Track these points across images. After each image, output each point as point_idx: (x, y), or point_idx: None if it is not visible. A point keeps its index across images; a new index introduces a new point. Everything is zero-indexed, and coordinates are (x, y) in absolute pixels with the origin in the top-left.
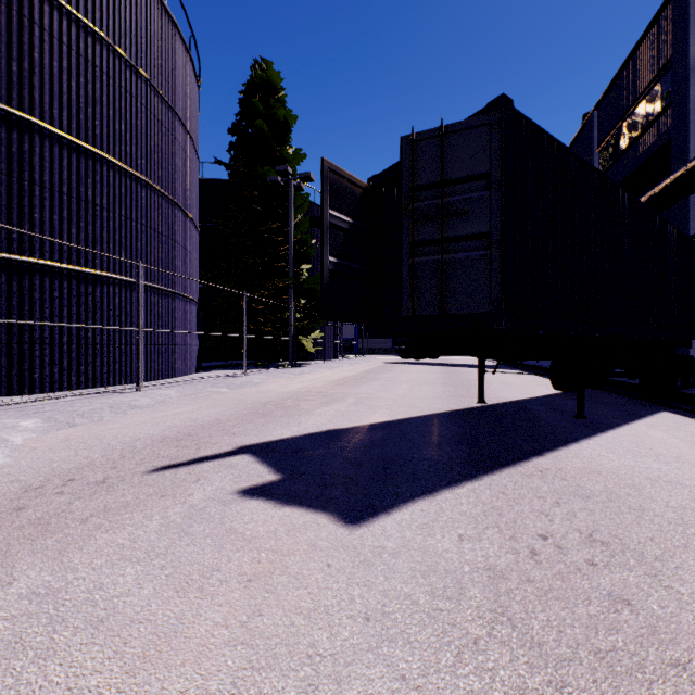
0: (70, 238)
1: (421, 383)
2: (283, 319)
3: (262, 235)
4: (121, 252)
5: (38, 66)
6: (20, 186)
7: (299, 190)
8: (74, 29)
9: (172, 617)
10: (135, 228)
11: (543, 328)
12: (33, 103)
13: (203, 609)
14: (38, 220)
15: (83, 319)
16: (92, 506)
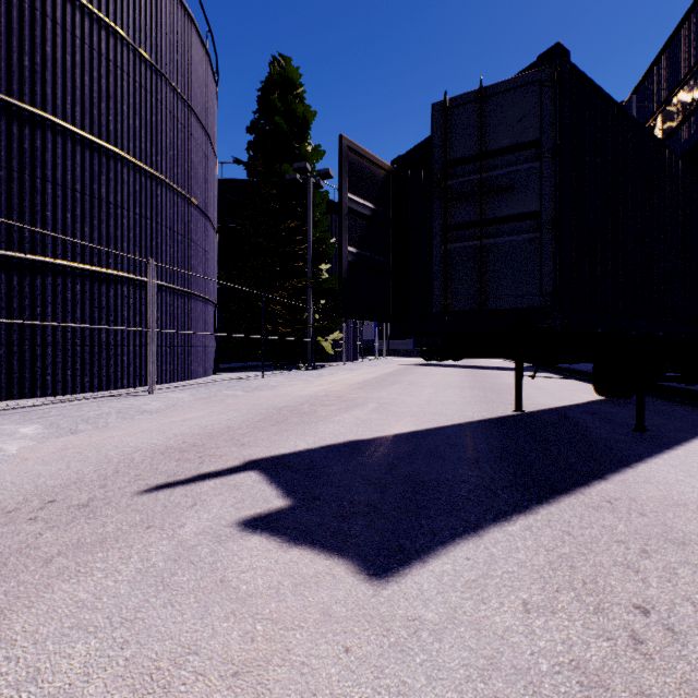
0: (83, 236)
1: (447, 387)
2: (302, 320)
3: (280, 234)
4: (135, 251)
5: (50, 60)
6: (32, 183)
7: (318, 188)
8: (87, 23)
9: None
10: (150, 227)
11: (602, 326)
12: (45, 98)
13: None
14: (50, 219)
15: (96, 320)
16: (64, 539)
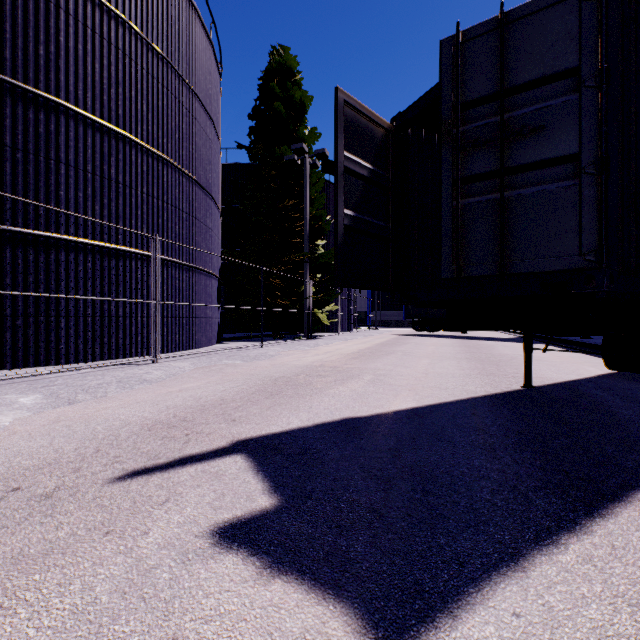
0: (93, 214)
1: (442, 358)
2: (300, 293)
3: (279, 212)
4: (142, 228)
5: (63, 49)
6: (46, 165)
7: (314, 168)
8: (98, 13)
9: None
10: (156, 205)
11: None
12: (58, 85)
13: None
14: (63, 198)
15: (106, 293)
16: (5, 548)
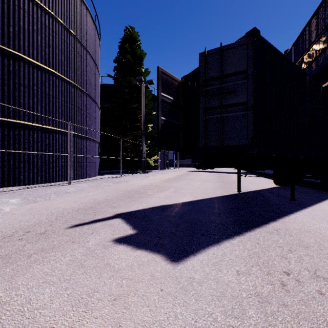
0: (37, 111)
1: (207, 181)
2: (139, 150)
3: (129, 110)
4: (62, 118)
5: (22, 29)
6: (13, 86)
7: (147, 88)
8: (39, 11)
9: (66, 326)
10: (68, 106)
11: (275, 153)
12: (20, 46)
13: (86, 320)
14: (22, 103)
15: (43, 150)
16: (35, 247)
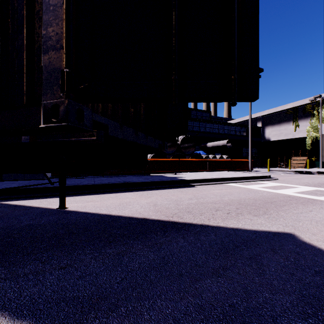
0: None
1: None
2: None
3: None
4: None
5: None
6: None
7: None
8: None
9: None
10: None
11: None
12: None
13: None
14: None
15: None
16: None
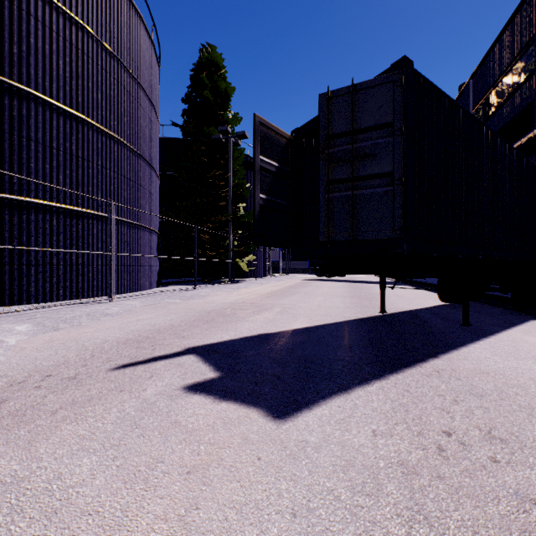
0: (58, 182)
1: (333, 296)
2: (224, 246)
3: (208, 180)
4: (98, 193)
5: (33, 49)
6: (19, 142)
7: (236, 145)
8: (61, 20)
9: (118, 509)
10: (109, 175)
11: (437, 251)
12: (29, 77)
13: (146, 501)
14: (33, 169)
15: (68, 246)
16: (62, 399)
